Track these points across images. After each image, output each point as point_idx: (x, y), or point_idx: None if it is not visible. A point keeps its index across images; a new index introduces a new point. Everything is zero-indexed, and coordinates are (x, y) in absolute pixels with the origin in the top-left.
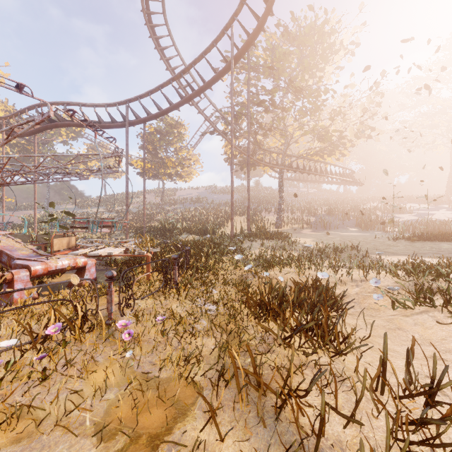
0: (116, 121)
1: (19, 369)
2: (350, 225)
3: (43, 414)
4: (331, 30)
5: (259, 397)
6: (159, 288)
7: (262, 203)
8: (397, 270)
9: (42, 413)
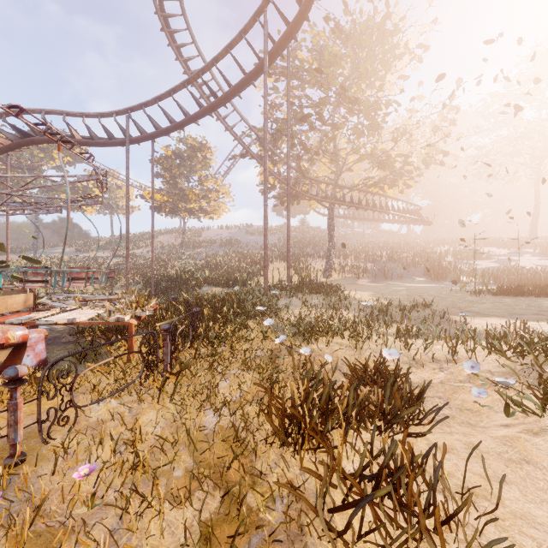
0: (114, 137)
1: None
2: (417, 274)
3: None
4: (394, 27)
5: None
6: (134, 380)
7: (308, 246)
8: (500, 345)
9: None
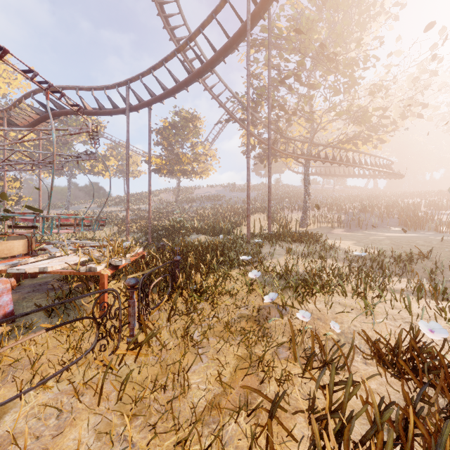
0: (117, 107)
1: None
2: (391, 224)
3: None
4: None
5: None
6: (83, 355)
7: (283, 200)
8: None
9: None
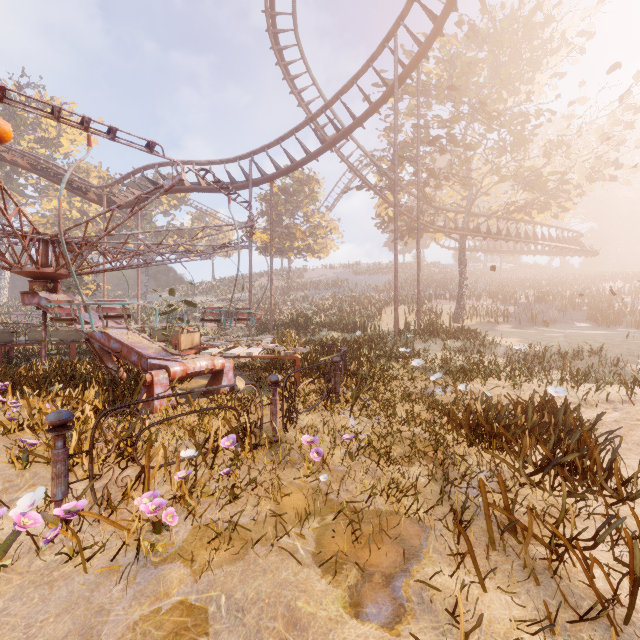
0: (235, 182)
1: (205, 483)
2: (577, 318)
3: (246, 537)
4: (546, 19)
5: (528, 543)
6: (321, 400)
7: (429, 287)
8: None
9: (245, 535)
